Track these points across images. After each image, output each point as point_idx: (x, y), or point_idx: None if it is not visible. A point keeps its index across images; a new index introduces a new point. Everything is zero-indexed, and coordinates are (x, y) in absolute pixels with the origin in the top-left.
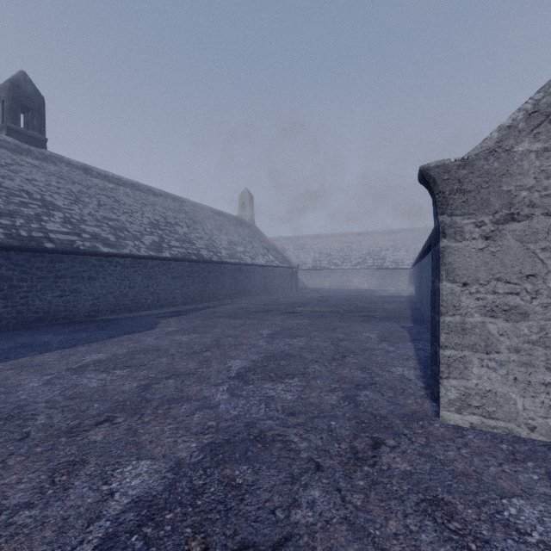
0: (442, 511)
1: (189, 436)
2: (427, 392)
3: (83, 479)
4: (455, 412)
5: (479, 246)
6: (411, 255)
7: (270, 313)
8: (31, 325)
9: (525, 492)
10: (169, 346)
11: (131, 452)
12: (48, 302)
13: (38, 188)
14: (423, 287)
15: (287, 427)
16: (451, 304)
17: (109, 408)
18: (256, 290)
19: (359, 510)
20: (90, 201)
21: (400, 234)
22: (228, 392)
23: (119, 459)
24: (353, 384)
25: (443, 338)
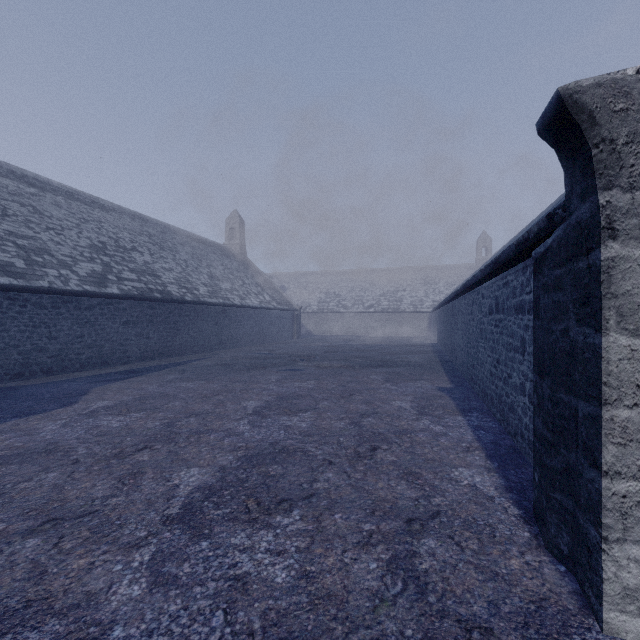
0: None
1: None
2: (532, 530)
3: None
4: (637, 616)
5: None
6: (431, 296)
7: (263, 372)
8: None
9: None
10: (78, 441)
11: None
12: None
13: None
14: (457, 335)
15: None
16: (631, 381)
17: None
18: (246, 339)
19: None
20: None
21: (418, 272)
22: (150, 569)
23: None
24: (400, 519)
25: (611, 455)
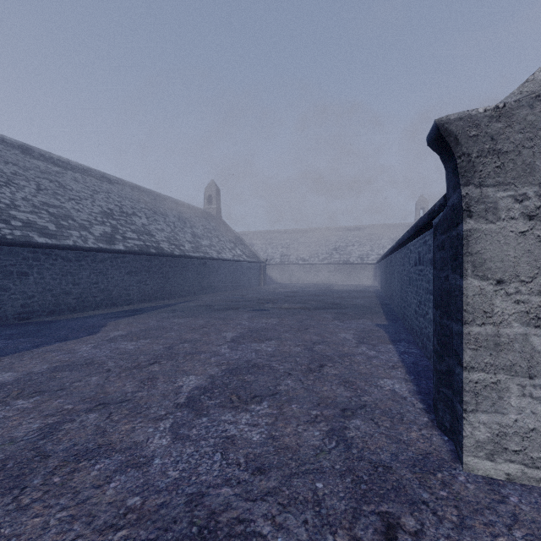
0: None
1: (88, 538)
2: (430, 417)
3: None
4: (484, 459)
5: (519, 229)
6: (376, 250)
7: (236, 311)
8: None
9: None
10: (107, 358)
11: None
12: None
13: None
14: (394, 283)
15: (253, 500)
16: (480, 309)
17: None
18: (222, 286)
19: None
20: (27, 185)
21: (365, 230)
22: (171, 431)
23: None
24: (338, 408)
25: (469, 356)
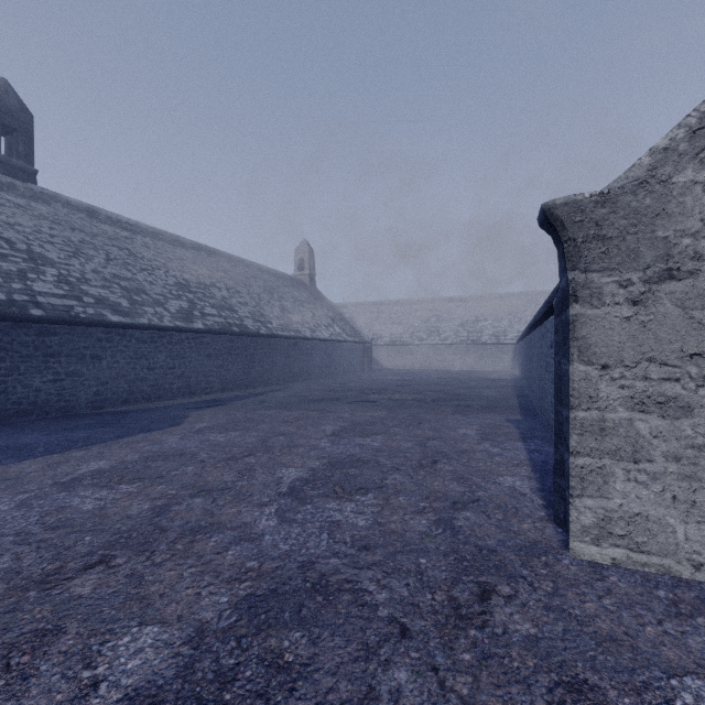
0: (588, 702)
1: (219, 586)
2: (548, 512)
3: (54, 659)
4: (590, 544)
5: (624, 314)
6: (516, 326)
7: (336, 403)
8: (11, 420)
9: (701, 667)
10: (198, 449)
11: (131, 613)
12: (35, 389)
13: (23, 235)
14: (533, 369)
15: (359, 568)
16: (585, 394)
17: (106, 543)
18: (317, 372)
19: (466, 704)
20: (96, 254)
21: (502, 300)
22: (277, 515)
23: (112, 624)
24: (448, 502)
25: (575, 441)
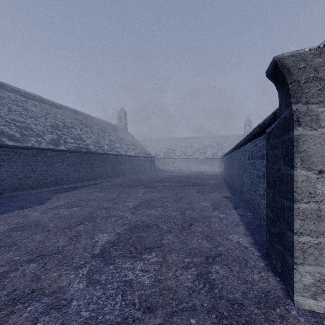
0: None
1: None
2: (265, 262)
3: None
4: (309, 298)
5: None
6: (221, 150)
7: (136, 188)
8: None
9: None
10: (49, 221)
11: None
12: None
13: None
14: (233, 170)
15: None
16: (306, 191)
17: None
18: (128, 172)
19: None
20: (2, 108)
21: (214, 138)
22: (87, 277)
23: None
24: (203, 257)
25: (298, 225)
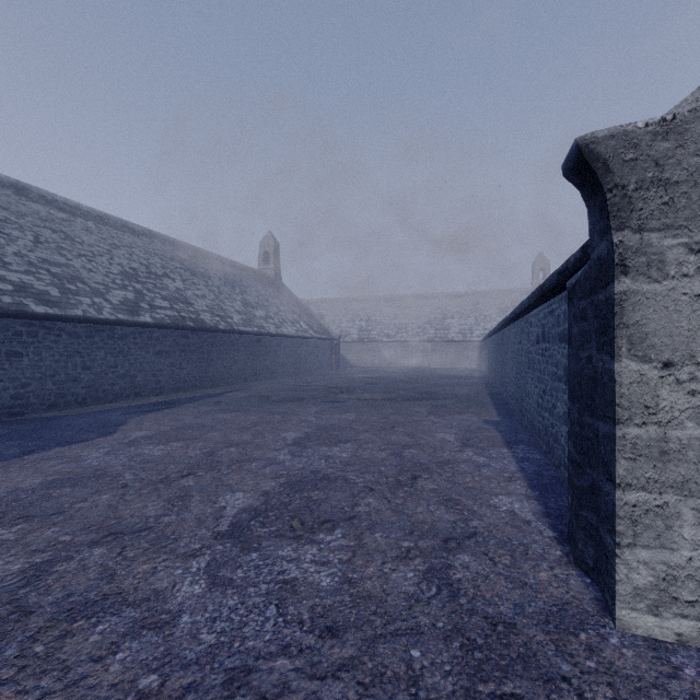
0: None
1: None
2: (564, 549)
3: None
4: (646, 613)
5: (695, 290)
6: (482, 324)
7: (301, 404)
8: None
9: None
10: (124, 468)
11: None
12: None
13: None
14: (507, 366)
15: (321, 678)
16: (640, 402)
17: None
18: (282, 370)
19: None
20: (21, 236)
21: (468, 298)
22: (207, 574)
23: None
24: (438, 538)
25: (623, 469)
